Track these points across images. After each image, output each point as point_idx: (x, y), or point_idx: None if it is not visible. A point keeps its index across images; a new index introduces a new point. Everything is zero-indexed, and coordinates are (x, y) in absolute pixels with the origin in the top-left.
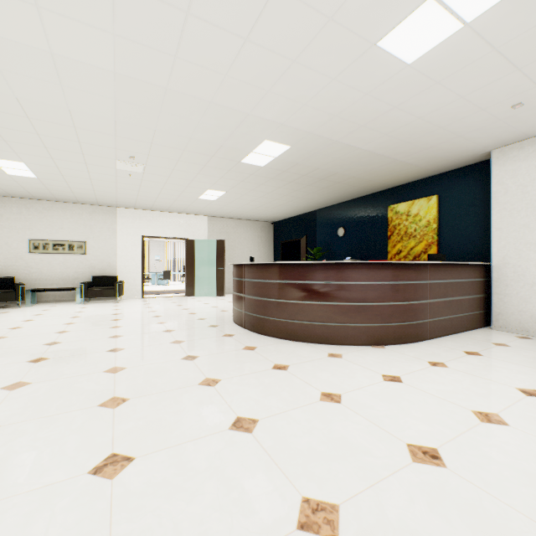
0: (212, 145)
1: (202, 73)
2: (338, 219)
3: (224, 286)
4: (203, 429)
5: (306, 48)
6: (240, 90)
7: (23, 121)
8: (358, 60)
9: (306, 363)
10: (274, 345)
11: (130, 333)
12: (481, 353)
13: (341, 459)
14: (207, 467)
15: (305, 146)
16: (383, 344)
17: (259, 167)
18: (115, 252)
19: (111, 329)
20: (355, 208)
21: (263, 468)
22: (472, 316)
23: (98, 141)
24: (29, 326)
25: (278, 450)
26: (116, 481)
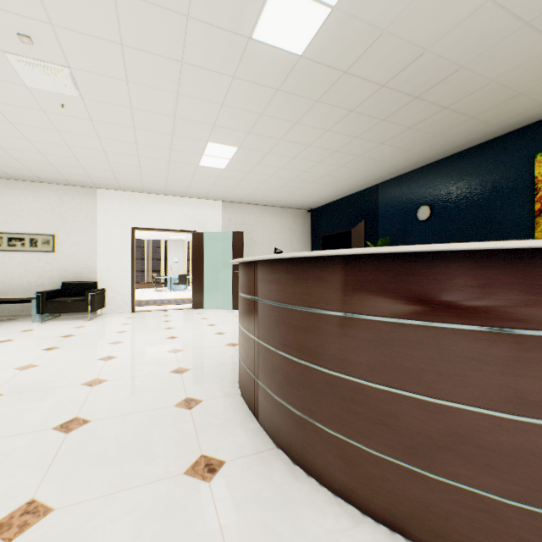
0: None
1: None
2: (418, 193)
3: None
4: None
5: None
6: None
7: None
8: None
9: None
10: None
11: None
12: None
13: None
14: None
15: None
16: None
17: (292, 61)
18: (94, 249)
19: None
20: (453, 170)
21: None
22: None
23: None
24: None
25: None
26: None
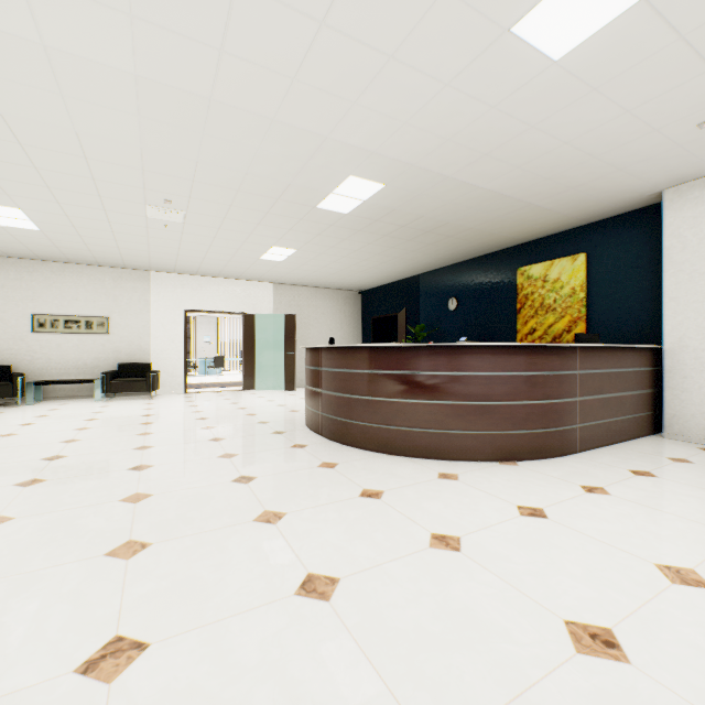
0: (276, 183)
1: (260, 75)
2: (449, 287)
3: (295, 376)
4: (257, 594)
5: (408, 37)
6: (315, 102)
7: (13, 148)
8: (483, 55)
9: (408, 487)
10: (362, 461)
11: (163, 443)
12: (655, 473)
13: (466, 647)
14: (259, 662)
15: (405, 185)
16: (515, 460)
17: (341, 215)
18: (148, 331)
19: (138, 437)
20: (472, 271)
21: (346, 664)
22: (637, 419)
23: (119, 177)
24: (27, 432)
25: (369, 630)
26: (116, 687)
